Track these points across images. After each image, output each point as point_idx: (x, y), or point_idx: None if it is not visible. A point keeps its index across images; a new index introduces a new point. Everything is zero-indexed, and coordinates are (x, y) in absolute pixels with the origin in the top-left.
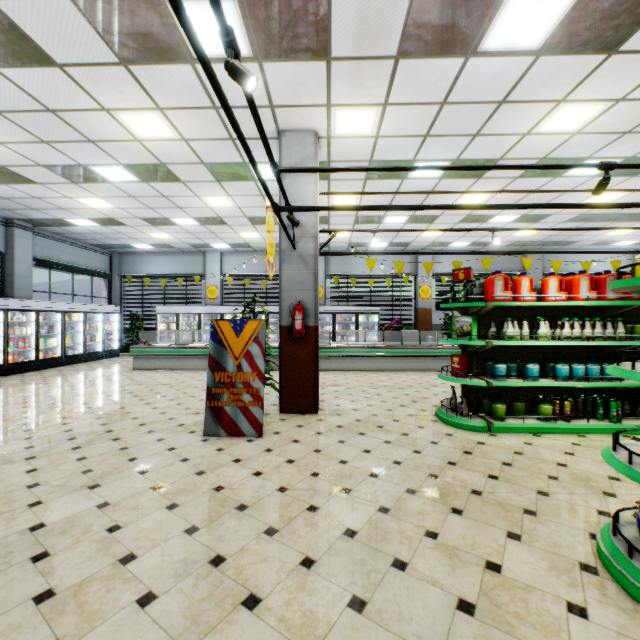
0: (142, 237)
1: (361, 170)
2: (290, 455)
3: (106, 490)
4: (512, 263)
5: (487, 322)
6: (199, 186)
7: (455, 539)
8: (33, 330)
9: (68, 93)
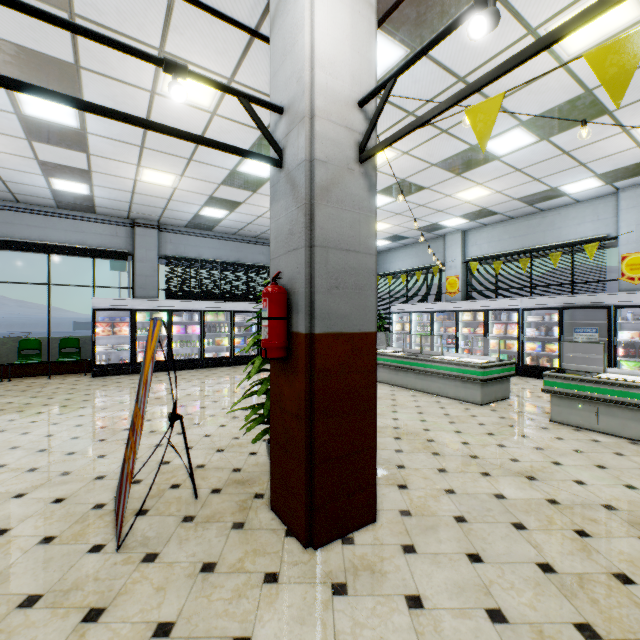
0: None
1: None
2: None
3: None
4: None
5: None
6: None
7: None
8: None
9: (122, 94)
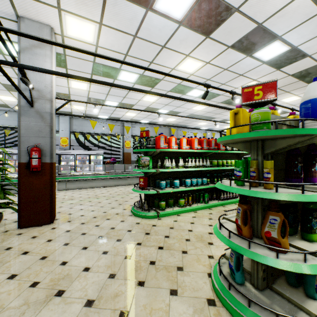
0: None
1: (78, 50)
2: (15, 269)
3: None
4: (166, 133)
5: (157, 159)
6: None
7: (140, 312)
8: None
9: None
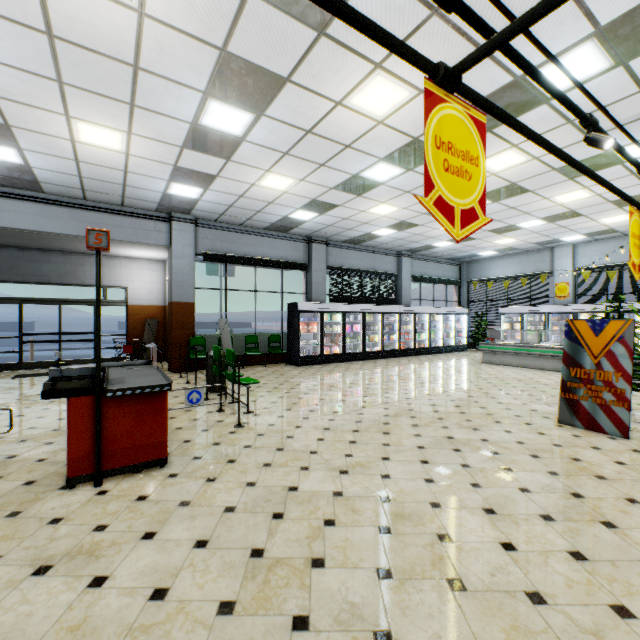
0: (487, 246)
1: None
2: None
3: (483, 433)
4: None
5: None
6: (548, 189)
7: None
8: (412, 327)
9: None
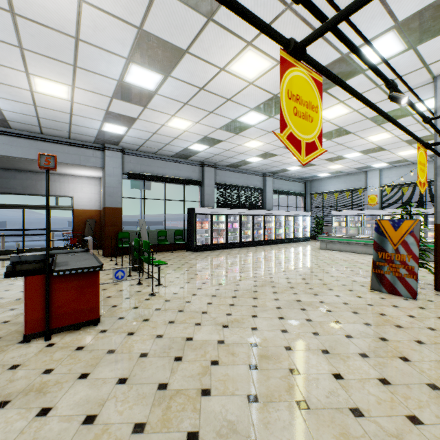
0: (323, 170)
1: None
2: None
3: (321, 297)
4: None
5: None
6: (363, 132)
7: None
8: (273, 225)
9: None
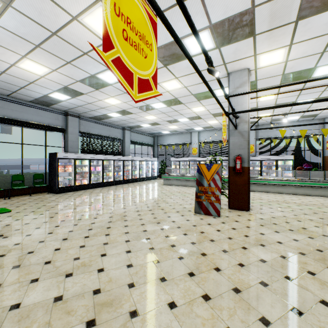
0: (165, 128)
1: (272, 88)
2: (233, 226)
3: (162, 225)
4: None
5: None
6: (190, 104)
7: (326, 278)
8: (130, 167)
9: None
